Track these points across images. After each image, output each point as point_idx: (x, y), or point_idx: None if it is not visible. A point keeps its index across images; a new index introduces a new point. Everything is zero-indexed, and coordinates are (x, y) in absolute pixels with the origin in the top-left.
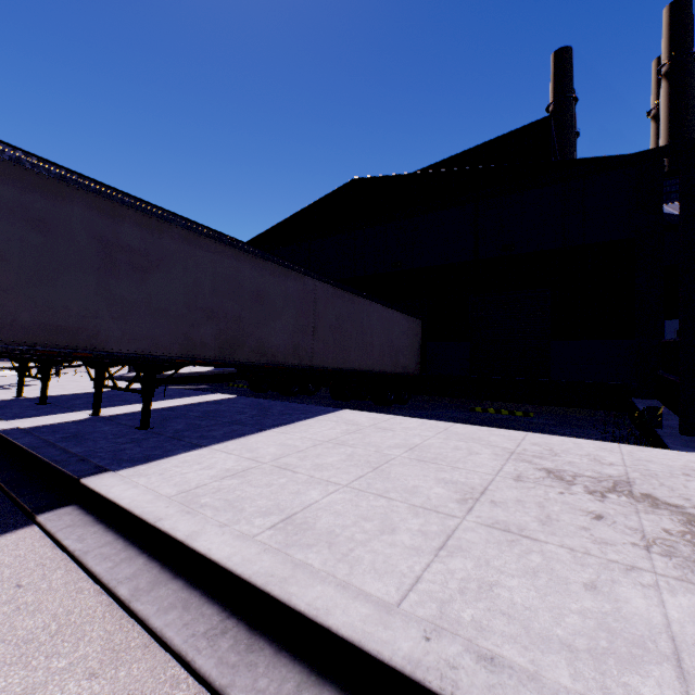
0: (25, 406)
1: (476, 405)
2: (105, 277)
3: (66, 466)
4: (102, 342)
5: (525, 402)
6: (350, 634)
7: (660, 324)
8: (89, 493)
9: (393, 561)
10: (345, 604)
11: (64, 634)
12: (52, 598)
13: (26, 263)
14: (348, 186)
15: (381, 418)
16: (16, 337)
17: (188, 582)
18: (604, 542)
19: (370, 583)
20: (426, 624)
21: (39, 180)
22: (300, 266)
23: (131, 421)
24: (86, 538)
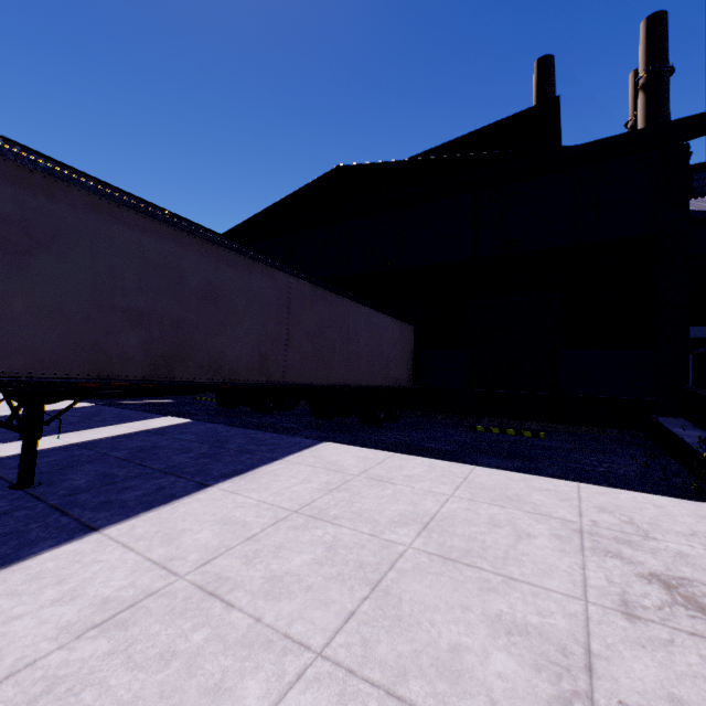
0: None
1: (474, 421)
2: None
3: None
4: None
5: (531, 419)
6: None
7: (686, 331)
8: None
9: None
10: None
11: None
12: None
13: None
14: (331, 174)
15: (374, 458)
16: None
17: None
18: None
19: None
20: None
21: None
22: (269, 257)
23: (15, 471)
24: None
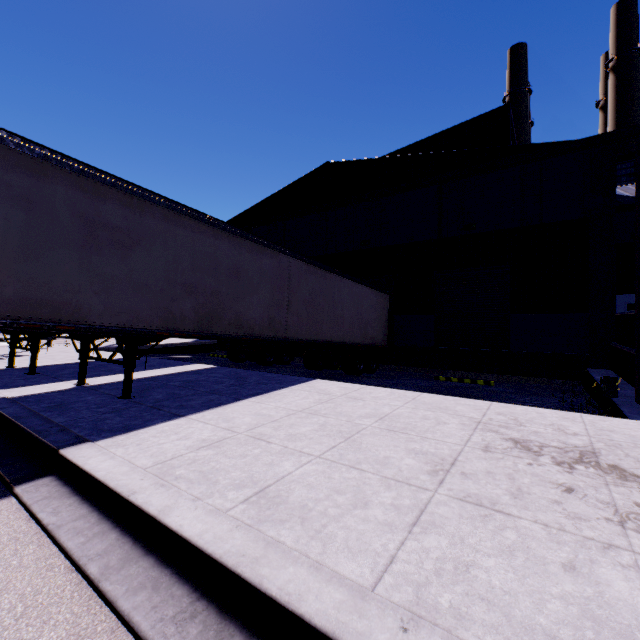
0: (15, 376)
1: (439, 374)
2: (88, 253)
3: (47, 436)
4: (85, 316)
5: (485, 371)
6: (323, 624)
7: (613, 298)
8: (67, 464)
9: (367, 539)
10: (318, 588)
11: (29, 617)
12: (21, 576)
13: (10, 239)
14: (320, 170)
15: (352, 388)
16: (0, 311)
17: (159, 559)
18: (577, 517)
19: (344, 564)
20: (402, 613)
21: (23, 160)
22: (275, 244)
23: (114, 391)
24: (61, 510)
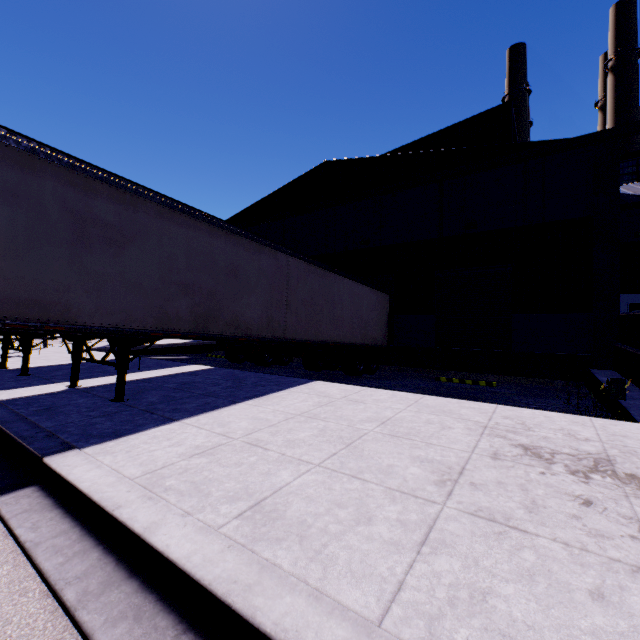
0: (6, 378)
1: (440, 375)
2: (78, 251)
3: (32, 443)
4: (75, 316)
5: (487, 372)
6: None
7: (617, 298)
8: (51, 473)
9: (371, 561)
10: (318, 623)
11: None
12: None
13: None
14: (319, 168)
15: (352, 390)
16: None
17: (144, 583)
18: (600, 534)
19: (347, 591)
20: None
21: (9, 153)
22: (273, 242)
23: (107, 393)
24: (40, 525)
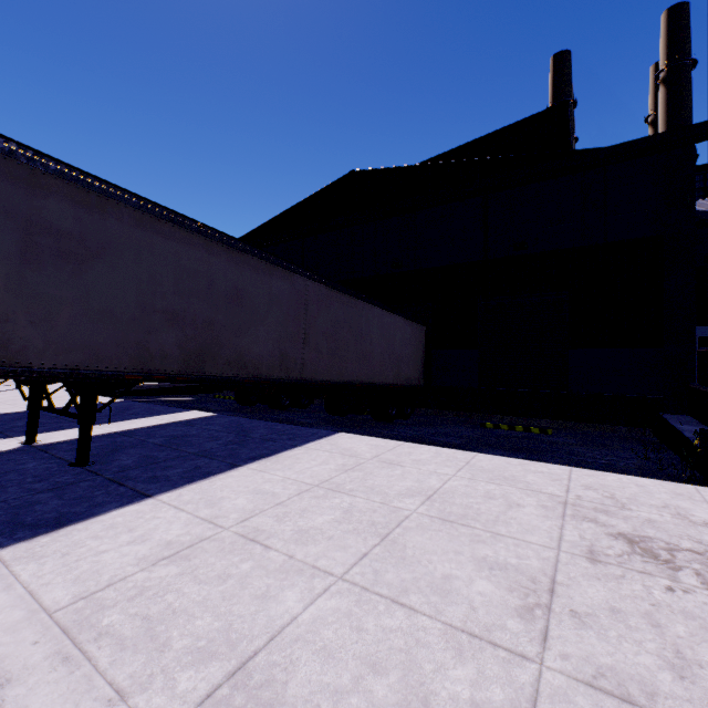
0: None
1: (484, 419)
2: (20, 267)
3: None
4: (15, 354)
5: (539, 416)
6: None
7: (692, 330)
8: None
9: None
10: None
11: None
12: None
13: None
14: (344, 179)
15: (385, 446)
16: None
17: None
18: None
19: None
20: None
21: None
22: (288, 262)
23: (70, 453)
24: None
